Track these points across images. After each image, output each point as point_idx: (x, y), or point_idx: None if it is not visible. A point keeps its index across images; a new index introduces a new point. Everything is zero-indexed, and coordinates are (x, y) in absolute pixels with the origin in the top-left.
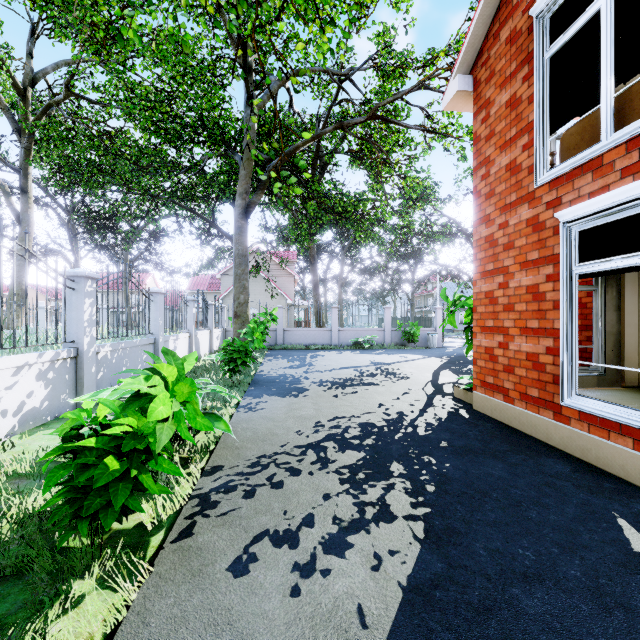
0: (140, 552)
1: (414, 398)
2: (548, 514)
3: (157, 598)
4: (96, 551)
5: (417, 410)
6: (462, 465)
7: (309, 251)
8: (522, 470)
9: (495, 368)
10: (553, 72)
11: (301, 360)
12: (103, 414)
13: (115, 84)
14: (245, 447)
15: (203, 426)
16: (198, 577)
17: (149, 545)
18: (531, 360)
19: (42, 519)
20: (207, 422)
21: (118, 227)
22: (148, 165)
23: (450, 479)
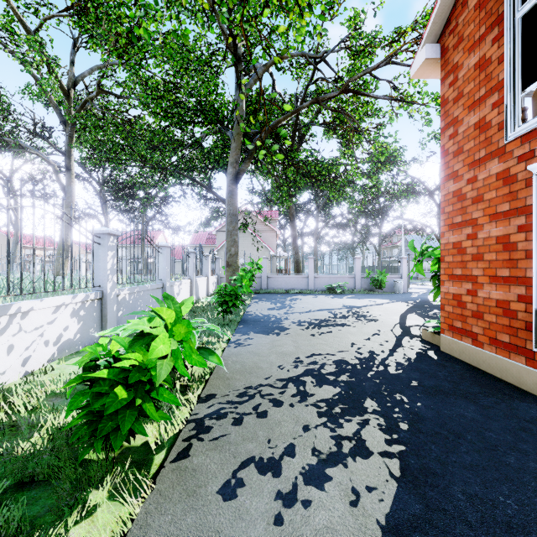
0: (145, 468)
1: (384, 339)
2: (527, 461)
3: (157, 514)
4: (110, 465)
5: (387, 350)
6: (434, 405)
7: (289, 210)
8: (495, 413)
9: (463, 313)
10: (524, 31)
11: (282, 303)
12: (115, 349)
13: (133, 79)
14: (234, 378)
15: (197, 362)
16: (192, 497)
17: (153, 463)
18: (501, 307)
19: (68, 434)
20: (201, 359)
21: (137, 195)
22: (159, 144)
23: (423, 418)
